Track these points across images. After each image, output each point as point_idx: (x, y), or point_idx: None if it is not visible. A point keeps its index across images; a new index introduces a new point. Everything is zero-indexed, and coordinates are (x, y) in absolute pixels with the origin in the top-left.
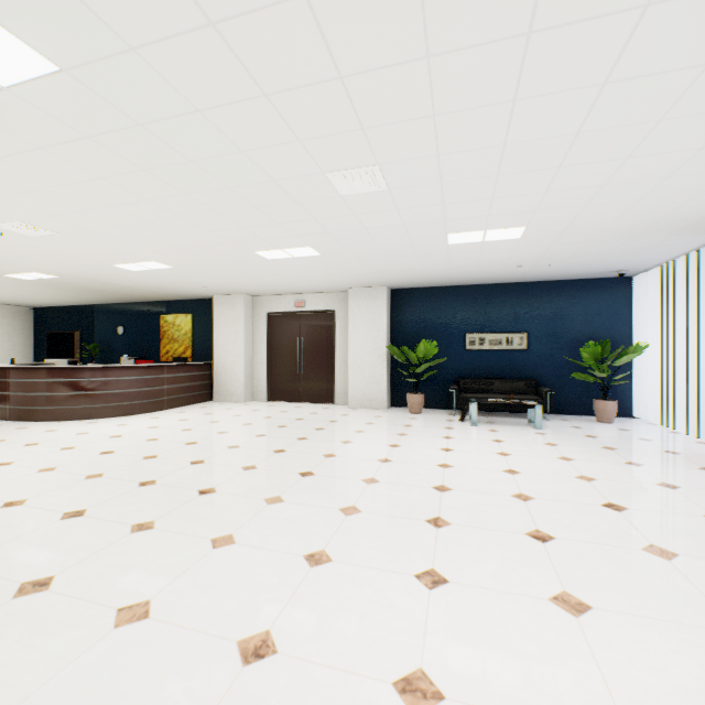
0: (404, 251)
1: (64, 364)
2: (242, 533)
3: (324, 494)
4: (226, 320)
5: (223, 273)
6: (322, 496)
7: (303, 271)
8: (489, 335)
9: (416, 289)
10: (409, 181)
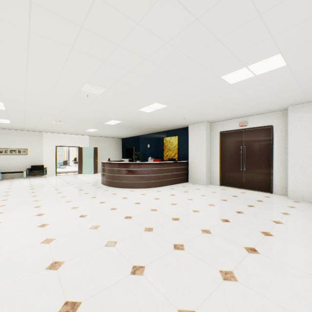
0: None
1: (127, 161)
2: None
3: None
4: (195, 137)
5: (194, 106)
6: None
7: (255, 93)
8: None
9: None
10: None
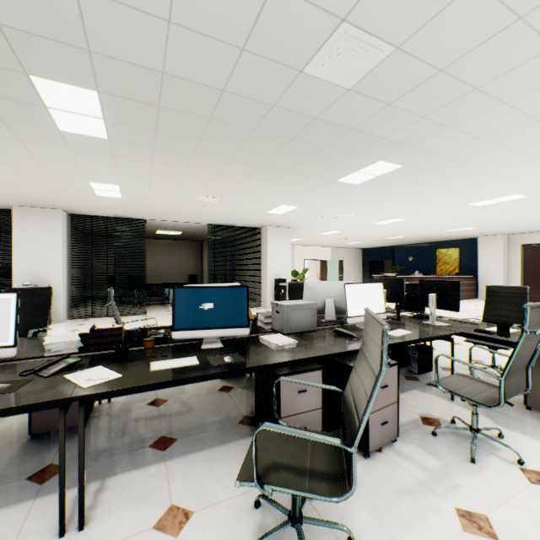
0: None
1: (393, 275)
2: None
3: None
4: (487, 250)
5: (503, 227)
6: None
7: None
8: None
9: None
10: None
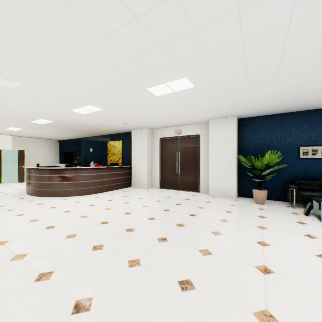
0: (267, 73)
1: (63, 166)
2: None
3: None
4: (137, 142)
5: (131, 112)
6: None
7: (180, 106)
8: (321, 147)
9: (257, 117)
10: None
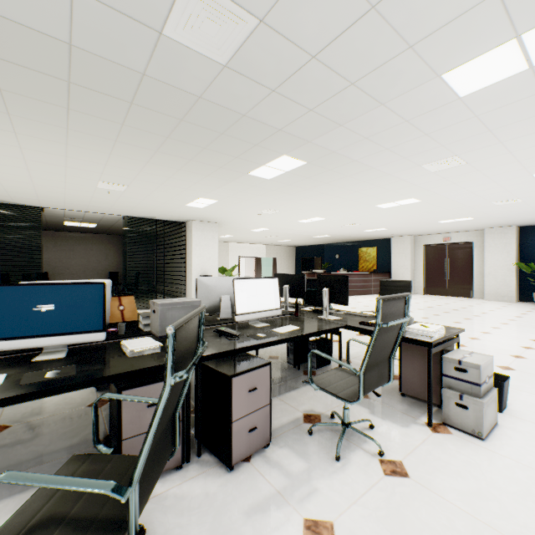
0: (530, 213)
1: (321, 272)
2: (462, 322)
3: (489, 320)
4: (398, 249)
5: (409, 229)
6: (488, 320)
7: (457, 225)
8: None
9: None
10: (533, 199)
